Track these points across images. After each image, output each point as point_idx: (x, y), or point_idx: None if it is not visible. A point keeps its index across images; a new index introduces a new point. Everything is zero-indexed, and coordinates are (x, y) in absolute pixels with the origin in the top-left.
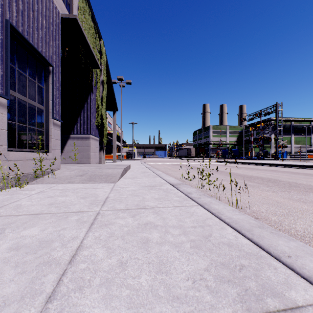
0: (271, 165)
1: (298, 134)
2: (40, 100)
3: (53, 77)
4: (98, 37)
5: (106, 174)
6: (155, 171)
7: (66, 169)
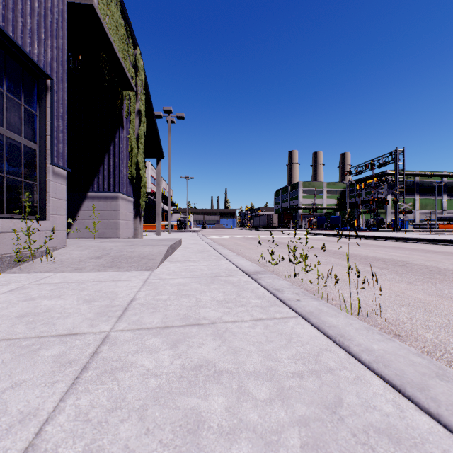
0: (391, 239)
1: (425, 194)
2: (30, 134)
3: (52, 97)
4: (131, 43)
5: (140, 255)
6: (220, 249)
7: (76, 248)
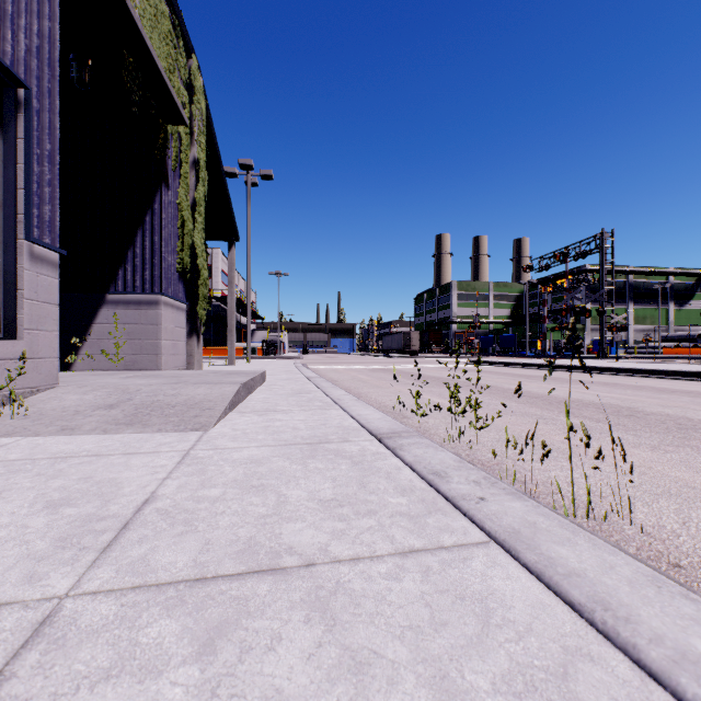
0: (597, 370)
1: (642, 302)
2: None
3: (28, 120)
4: (182, 47)
5: (188, 401)
6: (329, 389)
7: (75, 388)
